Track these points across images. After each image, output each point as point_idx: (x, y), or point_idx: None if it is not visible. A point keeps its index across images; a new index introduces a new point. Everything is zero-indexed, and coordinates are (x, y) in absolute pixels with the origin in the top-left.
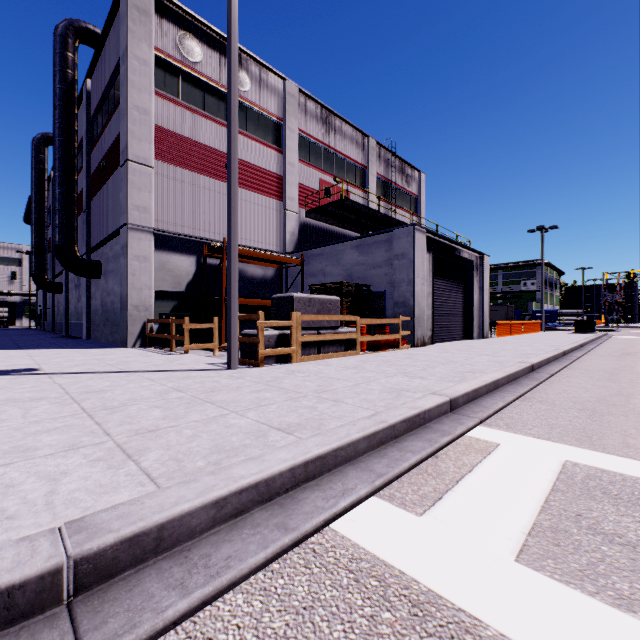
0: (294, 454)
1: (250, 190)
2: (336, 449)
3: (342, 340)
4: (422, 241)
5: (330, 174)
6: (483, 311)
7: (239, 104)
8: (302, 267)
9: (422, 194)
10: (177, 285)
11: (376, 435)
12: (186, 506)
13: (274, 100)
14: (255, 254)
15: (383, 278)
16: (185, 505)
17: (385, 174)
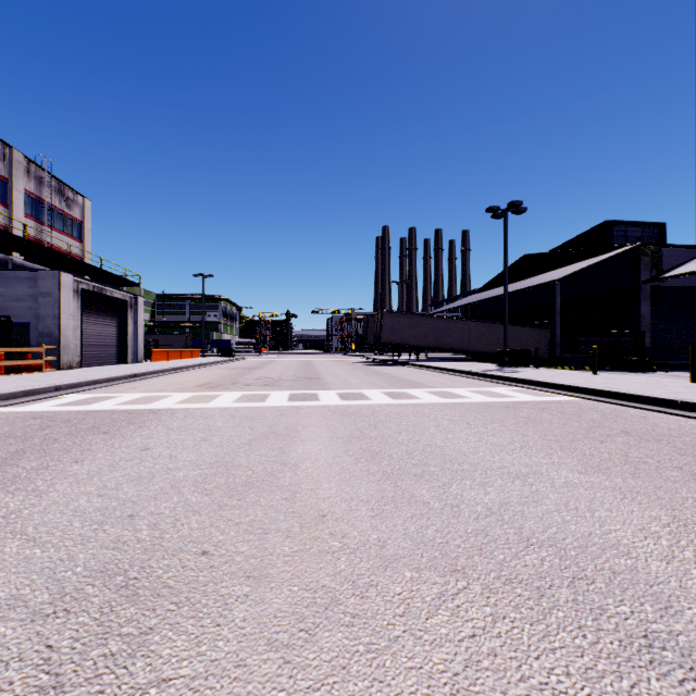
0: None
1: None
2: None
3: None
4: (69, 284)
5: None
6: (138, 341)
7: None
8: None
9: (88, 221)
10: None
11: (5, 395)
12: None
13: None
14: None
15: (27, 311)
16: None
17: (37, 192)
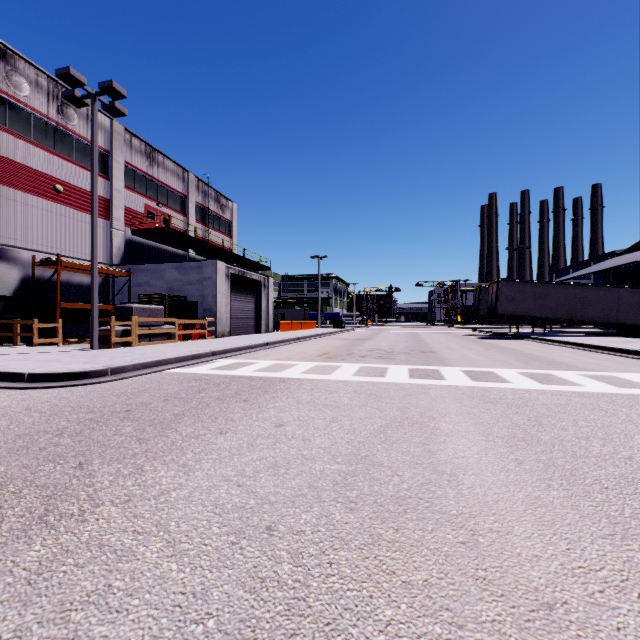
0: (152, 359)
1: (78, 210)
2: (165, 359)
3: (166, 333)
4: (222, 270)
5: (154, 200)
6: (269, 314)
7: (67, 135)
8: (130, 278)
9: (235, 220)
10: (4, 290)
11: (179, 358)
12: (128, 364)
13: (101, 135)
14: (87, 267)
15: (196, 292)
16: (128, 364)
17: (203, 202)
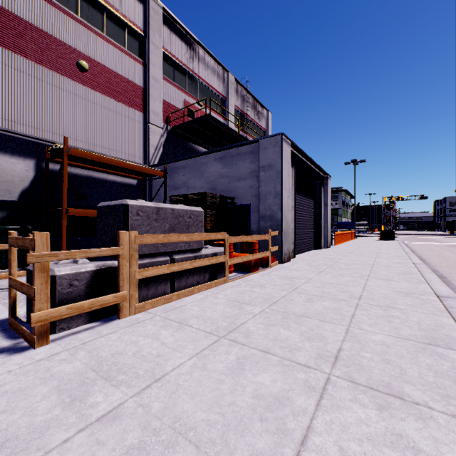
0: None
1: (108, 96)
2: None
3: (206, 265)
4: (288, 153)
5: (194, 97)
6: (327, 224)
7: (95, 2)
8: (165, 179)
9: (269, 129)
10: (5, 192)
11: None
12: None
13: (136, 11)
14: (108, 161)
15: (248, 190)
16: None
17: (241, 107)
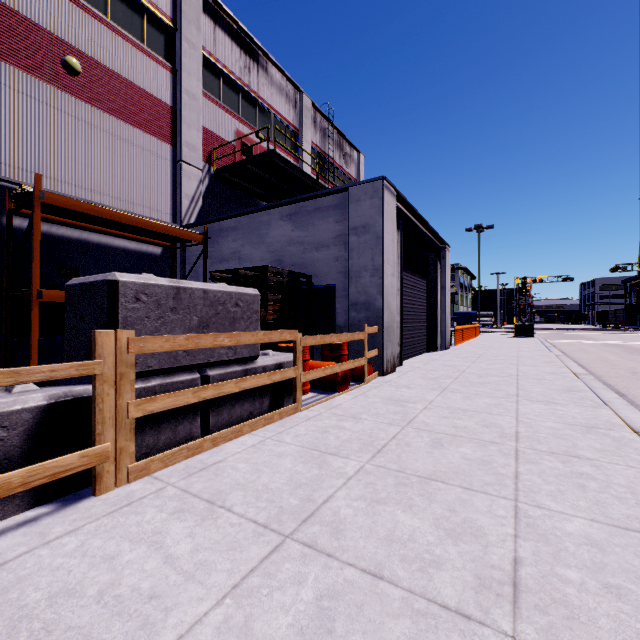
0: None
1: (115, 116)
2: None
3: (265, 384)
4: (392, 208)
5: (251, 127)
6: (446, 315)
7: None
8: (205, 246)
9: (361, 179)
10: None
11: None
12: None
13: None
14: (112, 215)
15: (332, 264)
16: None
17: (321, 145)
